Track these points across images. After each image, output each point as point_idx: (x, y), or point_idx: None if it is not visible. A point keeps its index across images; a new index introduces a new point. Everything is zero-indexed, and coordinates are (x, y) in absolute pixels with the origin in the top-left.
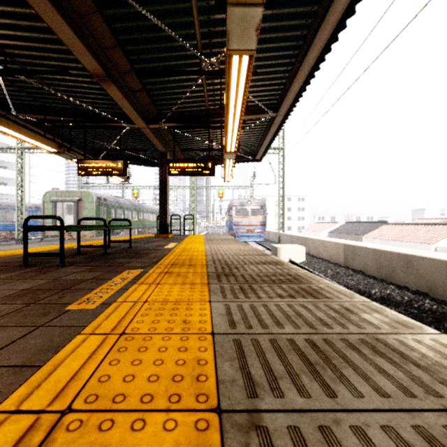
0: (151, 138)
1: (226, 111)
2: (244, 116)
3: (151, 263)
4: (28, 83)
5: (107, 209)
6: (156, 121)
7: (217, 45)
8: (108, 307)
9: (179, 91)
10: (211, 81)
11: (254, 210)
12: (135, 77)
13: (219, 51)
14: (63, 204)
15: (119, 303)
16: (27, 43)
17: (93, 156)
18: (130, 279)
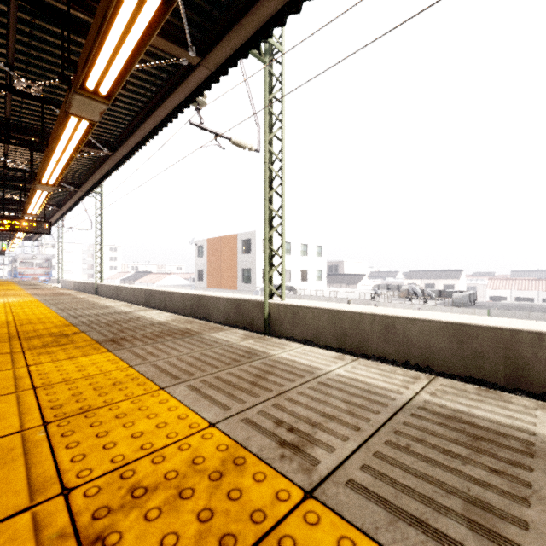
0: None
1: (12, 244)
2: None
3: None
4: None
5: None
6: None
7: None
8: None
9: None
10: None
11: (41, 263)
12: None
13: None
14: None
15: None
16: None
17: None
18: None
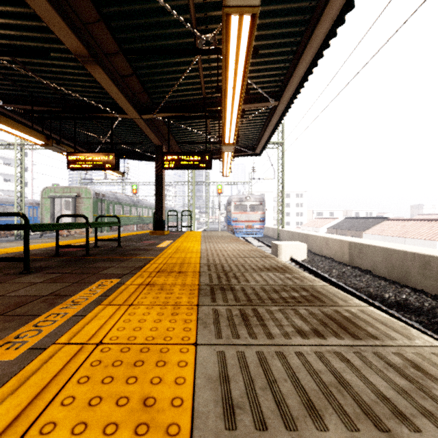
0: (145, 130)
1: (224, 94)
2: (244, 105)
3: (134, 269)
4: (11, 69)
5: (105, 205)
6: (150, 111)
7: (214, 19)
8: (36, 357)
9: (173, 77)
10: (208, 64)
11: (253, 206)
12: (124, 59)
13: (216, 27)
14: (61, 200)
15: (58, 347)
16: (2, 20)
17: (87, 150)
18: (98, 296)
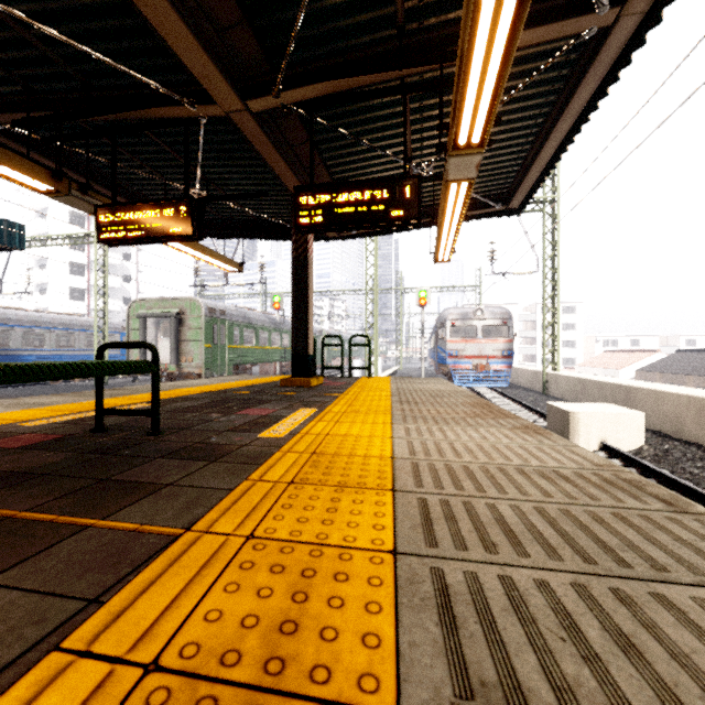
0: (264, 151)
1: None
2: None
3: None
4: None
5: (226, 329)
6: (267, 89)
7: None
8: None
9: None
10: None
11: (487, 328)
12: None
13: None
14: (157, 322)
15: None
16: None
17: None
18: None
